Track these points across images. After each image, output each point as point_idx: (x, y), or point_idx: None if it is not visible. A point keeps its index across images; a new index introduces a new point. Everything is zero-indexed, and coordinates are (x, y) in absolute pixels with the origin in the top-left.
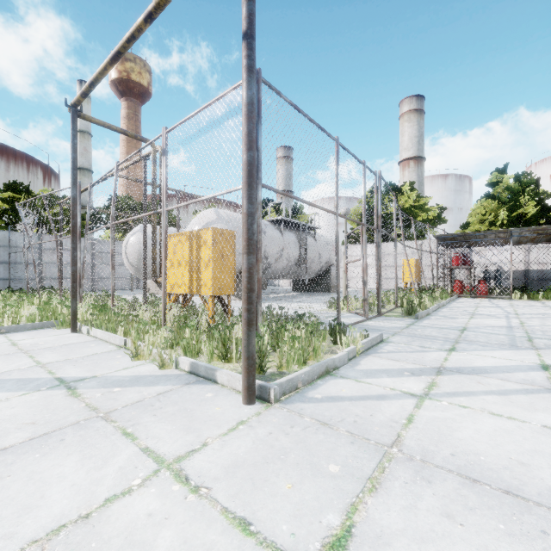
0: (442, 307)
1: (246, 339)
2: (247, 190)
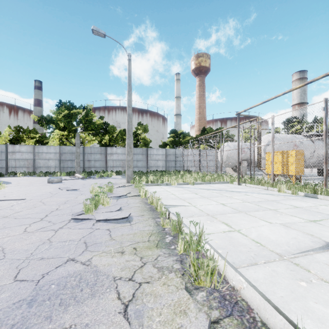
0: None
1: None
2: None
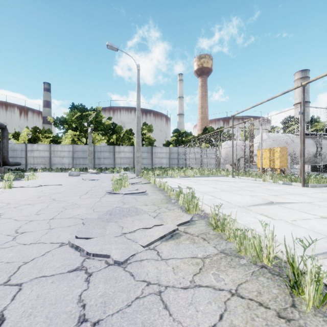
0: None
1: (302, 174)
2: (303, 144)
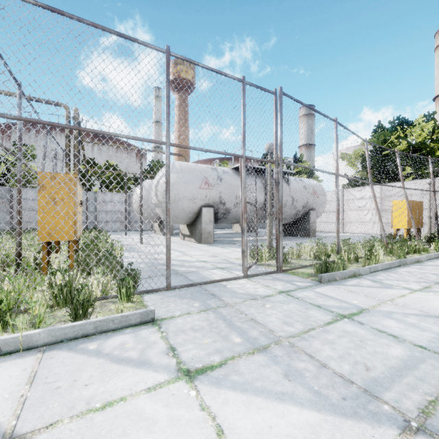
0: (410, 265)
1: None
2: None
